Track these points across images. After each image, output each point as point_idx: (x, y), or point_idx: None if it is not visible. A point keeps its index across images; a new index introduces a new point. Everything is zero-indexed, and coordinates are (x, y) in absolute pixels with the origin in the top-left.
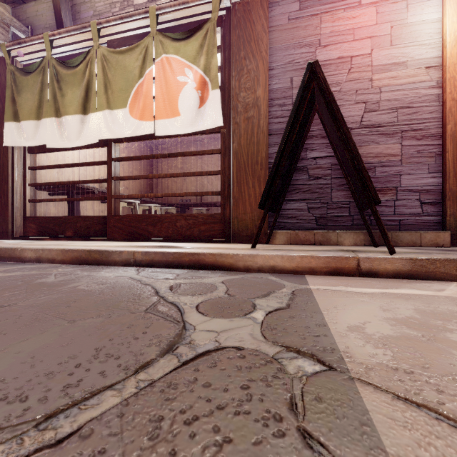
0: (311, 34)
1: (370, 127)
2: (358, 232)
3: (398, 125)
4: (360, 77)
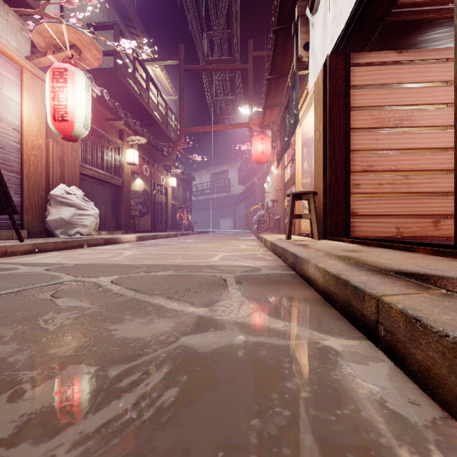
0: None
1: None
2: None
3: None
4: None
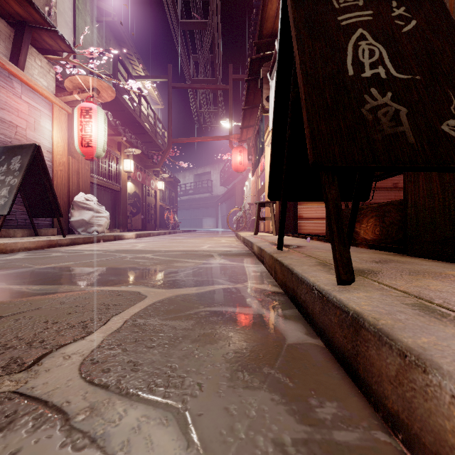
0: None
1: None
2: (25, 229)
3: None
4: (21, 140)
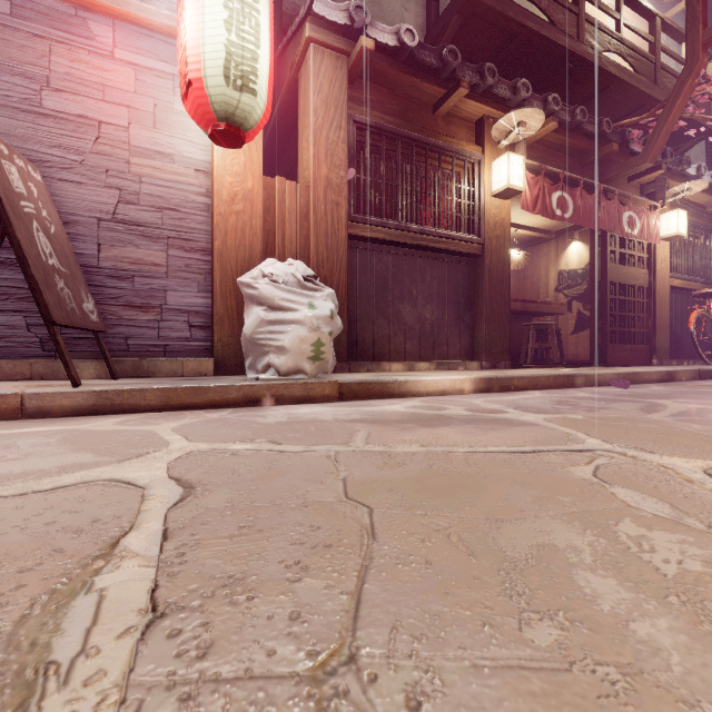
0: (34, 63)
1: (128, 223)
2: (104, 360)
3: (164, 229)
4: (113, 153)
